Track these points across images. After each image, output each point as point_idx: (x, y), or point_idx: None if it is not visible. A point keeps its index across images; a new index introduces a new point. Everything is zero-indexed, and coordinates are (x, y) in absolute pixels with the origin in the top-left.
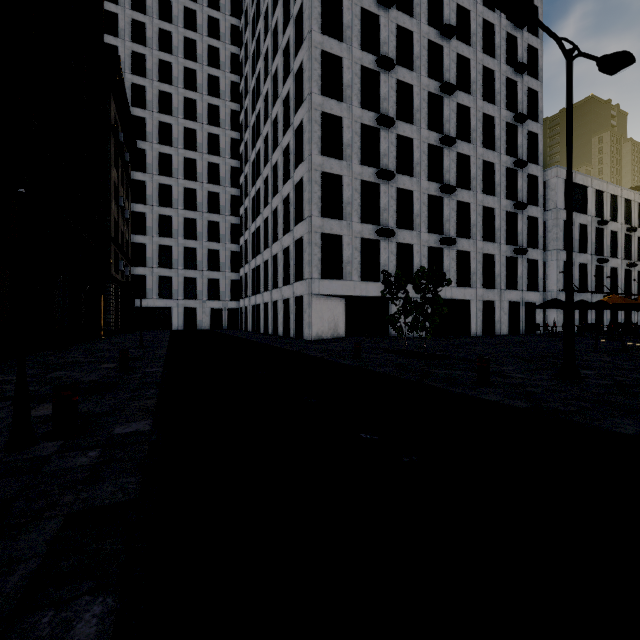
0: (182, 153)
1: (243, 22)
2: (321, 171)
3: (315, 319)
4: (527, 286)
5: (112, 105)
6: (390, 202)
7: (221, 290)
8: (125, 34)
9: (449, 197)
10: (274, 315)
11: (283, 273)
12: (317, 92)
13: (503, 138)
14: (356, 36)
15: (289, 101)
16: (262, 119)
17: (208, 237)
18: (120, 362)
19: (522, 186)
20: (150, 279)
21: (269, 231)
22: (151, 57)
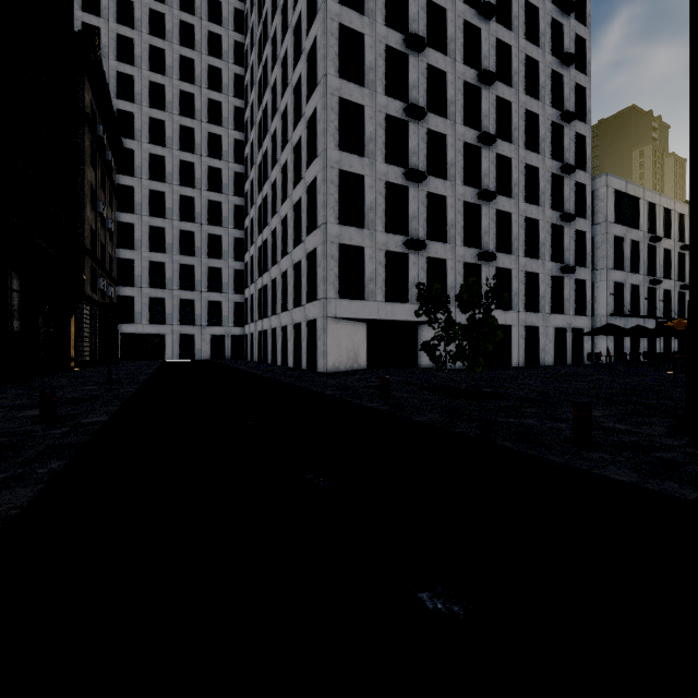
0: (177, 155)
1: (248, 4)
2: (338, 169)
3: (331, 347)
4: (574, 310)
5: (87, 90)
6: (420, 209)
7: (223, 314)
8: (109, 14)
9: (488, 205)
10: (283, 343)
11: (293, 293)
12: (334, 73)
13: (548, 139)
14: (380, 9)
15: (300, 89)
16: (269, 113)
17: (208, 253)
18: (40, 409)
19: (569, 195)
20: (139, 301)
21: (277, 244)
22: (140, 42)
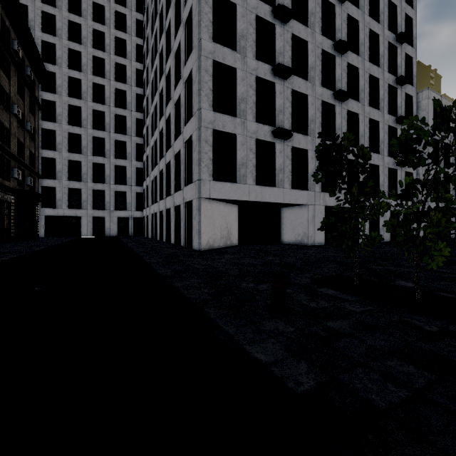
0: (91, 78)
1: None
2: (212, 60)
3: (205, 226)
4: None
5: None
6: (285, 104)
7: (127, 201)
8: None
9: (341, 106)
10: (168, 223)
11: (174, 179)
12: None
13: (386, 56)
14: None
15: (180, 2)
16: (158, 36)
17: (116, 154)
18: None
19: (401, 103)
20: (60, 190)
21: (163, 141)
22: None
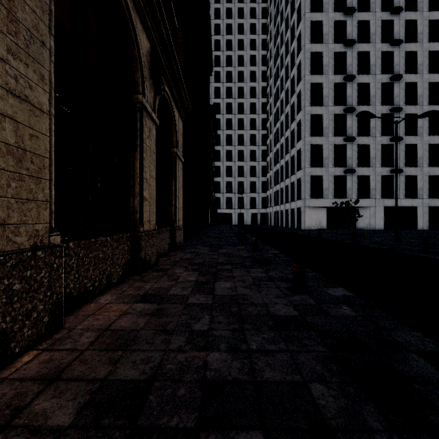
0: (237, 132)
1: (269, 55)
2: (310, 144)
3: (307, 219)
4: None
5: (211, 124)
6: (353, 153)
7: (256, 203)
8: (211, 80)
9: (398, 143)
10: (286, 217)
11: (291, 195)
12: (308, 105)
13: None
14: (331, 68)
15: (294, 106)
16: (279, 112)
17: (250, 175)
18: (238, 232)
19: None
20: (222, 199)
21: (283, 172)
22: (222, 87)
